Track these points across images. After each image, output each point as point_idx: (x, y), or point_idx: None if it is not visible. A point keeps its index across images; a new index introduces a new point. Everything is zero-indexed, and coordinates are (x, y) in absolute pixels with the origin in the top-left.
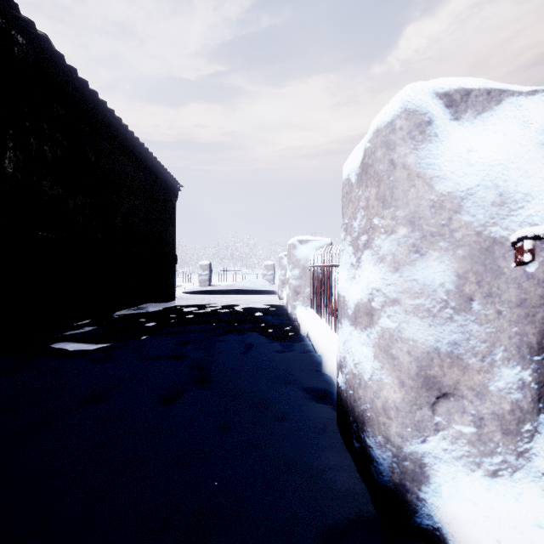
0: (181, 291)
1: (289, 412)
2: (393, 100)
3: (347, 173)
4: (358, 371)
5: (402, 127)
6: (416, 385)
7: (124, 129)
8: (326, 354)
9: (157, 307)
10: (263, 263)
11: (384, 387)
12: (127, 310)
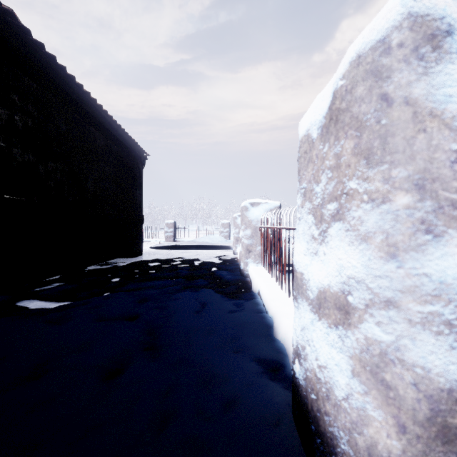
0: (149, 246)
1: (239, 395)
2: (386, 7)
3: (305, 129)
4: (324, 377)
5: (403, 43)
6: (425, 434)
7: (93, 103)
8: (278, 318)
9: (125, 262)
10: (220, 222)
11: (370, 422)
12: (97, 265)
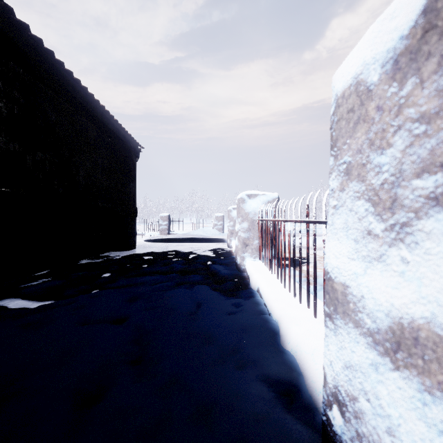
0: (143, 239)
1: (248, 438)
2: None
3: (352, 75)
4: None
5: None
6: None
7: (85, 92)
8: (285, 324)
9: (118, 255)
10: (214, 215)
11: None
12: (89, 259)
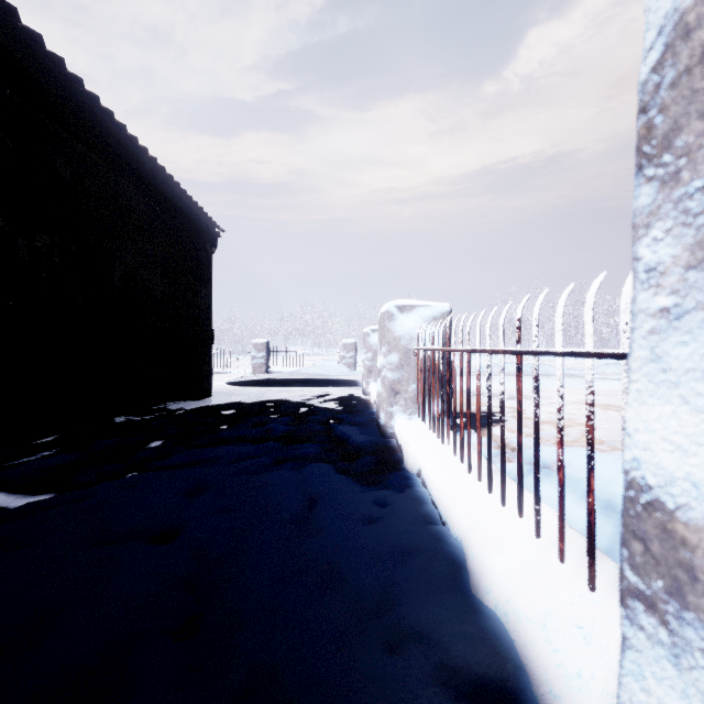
0: (225, 380)
1: None
2: None
3: None
4: None
5: None
6: None
7: (122, 133)
8: (477, 549)
9: (181, 408)
10: (341, 342)
11: None
12: (131, 415)
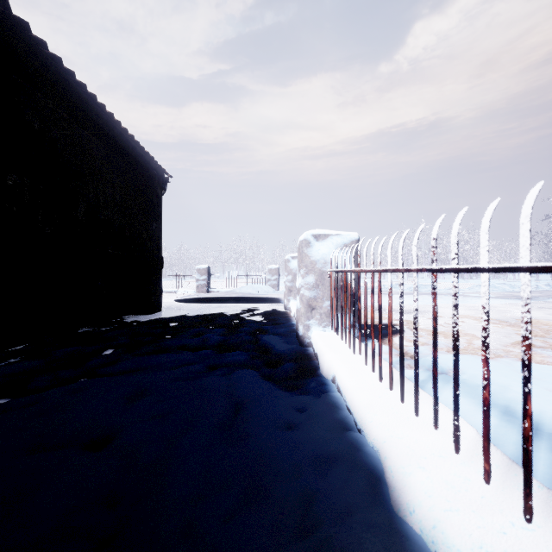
0: (174, 298)
1: None
2: None
3: None
4: None
5: None
6: None
7: (84, 92)
8: (396, 463)
9: (134, 321)
10: (267, 267)
11: None
12: (92, 327)
